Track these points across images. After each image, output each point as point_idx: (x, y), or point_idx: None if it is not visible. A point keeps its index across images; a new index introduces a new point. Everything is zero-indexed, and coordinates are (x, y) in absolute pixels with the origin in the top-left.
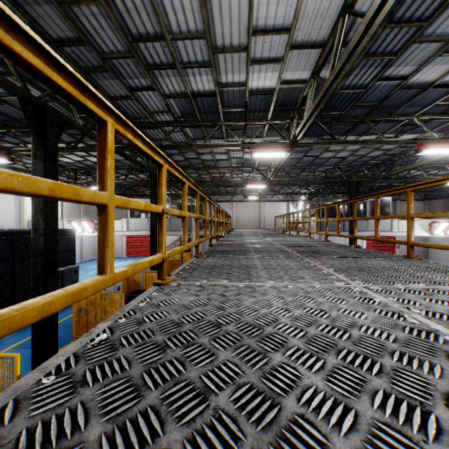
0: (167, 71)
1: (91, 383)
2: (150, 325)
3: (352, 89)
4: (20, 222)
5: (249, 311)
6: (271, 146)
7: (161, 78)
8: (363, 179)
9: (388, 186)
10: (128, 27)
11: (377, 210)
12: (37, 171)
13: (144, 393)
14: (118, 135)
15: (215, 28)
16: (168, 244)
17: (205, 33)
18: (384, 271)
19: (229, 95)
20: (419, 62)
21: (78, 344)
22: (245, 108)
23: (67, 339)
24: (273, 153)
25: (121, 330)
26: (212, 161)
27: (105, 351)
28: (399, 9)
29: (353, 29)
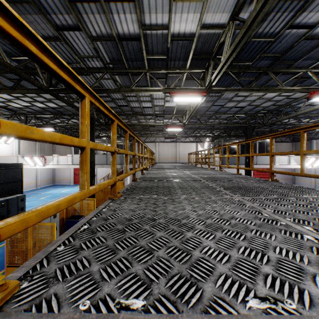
0: (90, 7)
1: None
2: None
3: (263, 37)
4: None
5: None
6: (189, 91)
7: (85, 15)
8: (256, 124)
9: (269, 132)
10: None
11: (303, 145)
12: None
13: None
14: None
15: None
16: (106, 174)
17: None
18: None
19: (152, 39)
20: None
21: None
22: (167, 55)
23: (3, 265)
24: (191, 97)
25: None
26: (139, 108)
27: None
28: None
29: None
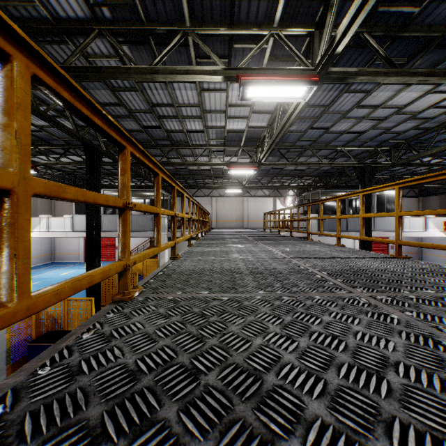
0: None
1: None
2: None
3: None
4: None
5: None
6: (280, 74)
7: None
8: (379, 164)
9: (387, 180)
10: None
11: None
12: None
13: None
14: None
15: None
16: (135, 246)
17: None
18: None
19: None
20: None
21: None
22: None
23: None
24: (286, 85)
25: None
26: (181, 132)
27: None
28: None
29: None
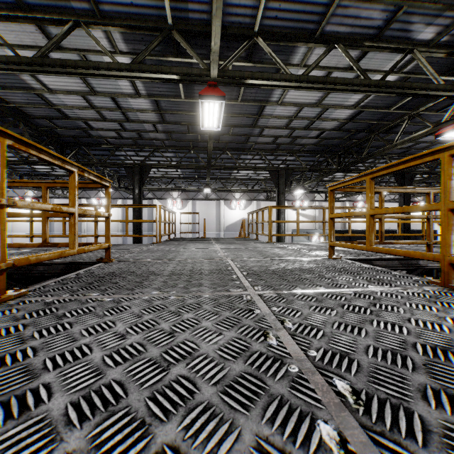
0: None
1: None
2: None
3: None
4: None
5: None
6: None
7: None
8: None
9: None
10: None
11: None
12: (400, 202)
13: None
14: None
15: None
16: None
17: None
18: None
19: None
20: None
21: None
22: None
23: None
24: None
25: None
26: None
27: None
28: None
29: None
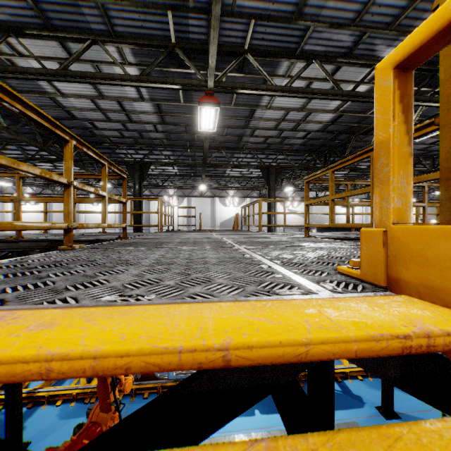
0: None
1: None
2: None
3: None
4: None
5: None
6: None
7: None
8: None
9: None
10: None
11: None
12: None
13: None
14: None
15: None
16: None
17: None
18: None
19: None
20: None
21: None
22: None
23: None
24: None
25: None
26: None
27: None
28: None
29: None
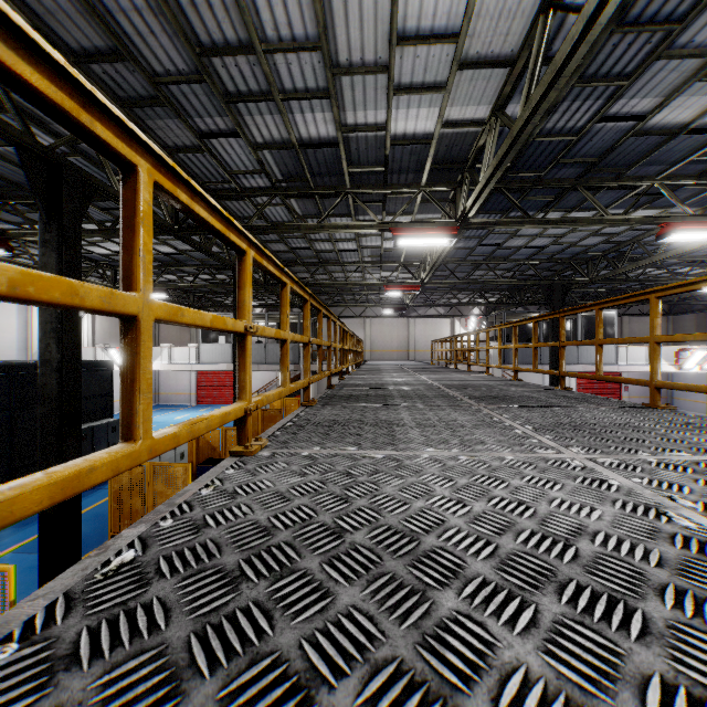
0: (259, 106)
1: (86, 660)
2: (216, 533)
3: (557, 135)
4: (27, 350)
5: (393, 505)
6: (426, 227)
7: (248, 116)
8: (572, 281)
9: (610, 294)
10: (195, 31)
11: (599, 330)
12: (47, 267)
13: (187, 686)
14: (162, 194)
15: (337, 33)
16: (262, 385)
17: (319, 41)
18: (617, 430)
19: (358, 144)
20: (665, 90)
21: (79, 573)
22: (384, 166)
23: (99, 538)
24: (431, 239)
25: (161, 543)
26: (332, 252)
27: (126, 588)
28: (636, 2)
29: (560, 35)
